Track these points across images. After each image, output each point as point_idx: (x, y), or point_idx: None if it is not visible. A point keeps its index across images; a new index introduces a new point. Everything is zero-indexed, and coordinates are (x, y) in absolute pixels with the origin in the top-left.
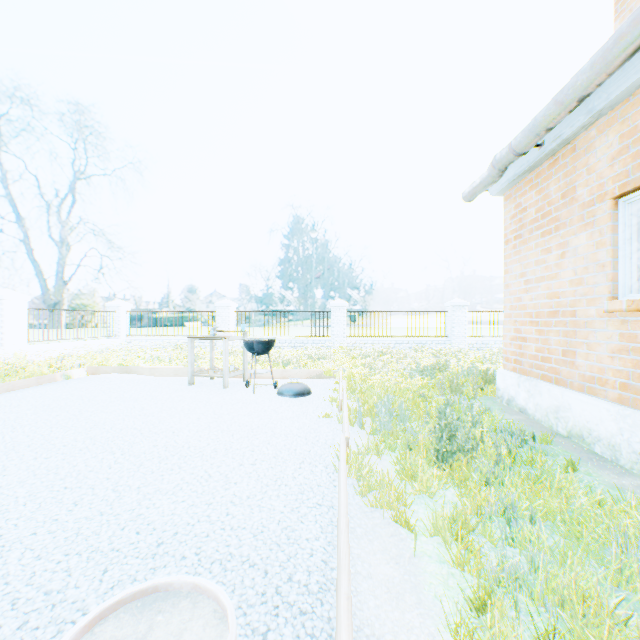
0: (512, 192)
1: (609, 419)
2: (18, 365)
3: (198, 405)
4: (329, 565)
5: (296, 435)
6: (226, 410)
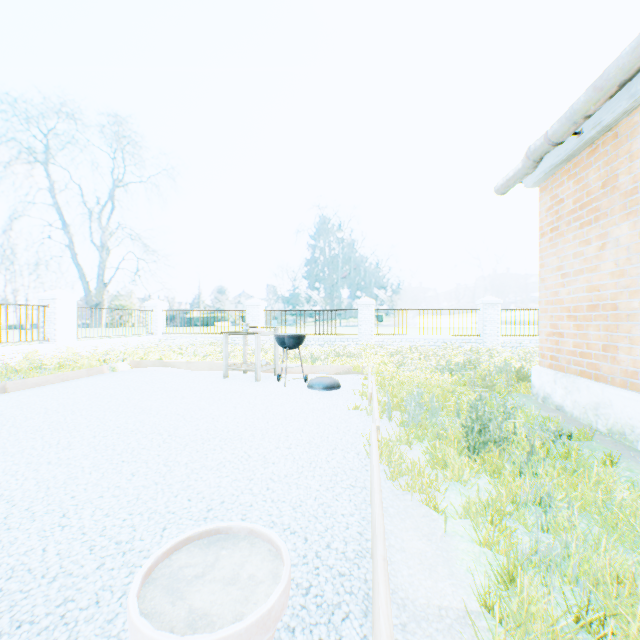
0: (548, 183)
1: None
2: (70, 358)
3: (233, 396)
4: (364, 536)
5: (327, 424)
6: (260, 400)
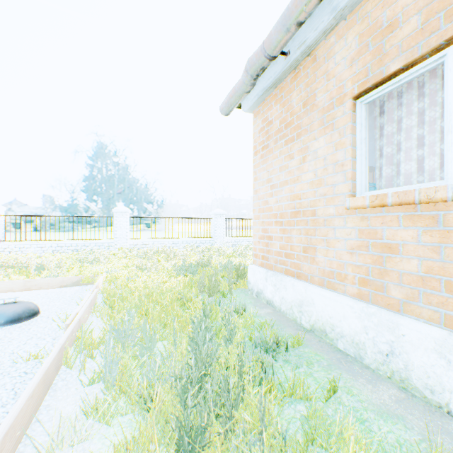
0: (260, 108)
1: (353, 316)
2: None
3: None
4: None
5: None
6: None
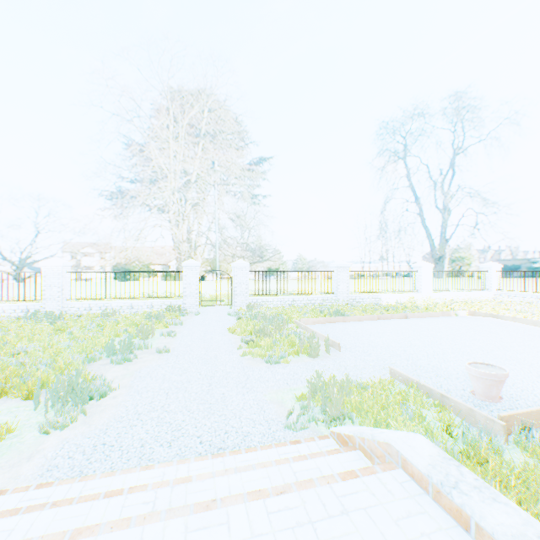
0: None
1: None
2: (429, 304)
3: None
4: None
5: None
6: None
